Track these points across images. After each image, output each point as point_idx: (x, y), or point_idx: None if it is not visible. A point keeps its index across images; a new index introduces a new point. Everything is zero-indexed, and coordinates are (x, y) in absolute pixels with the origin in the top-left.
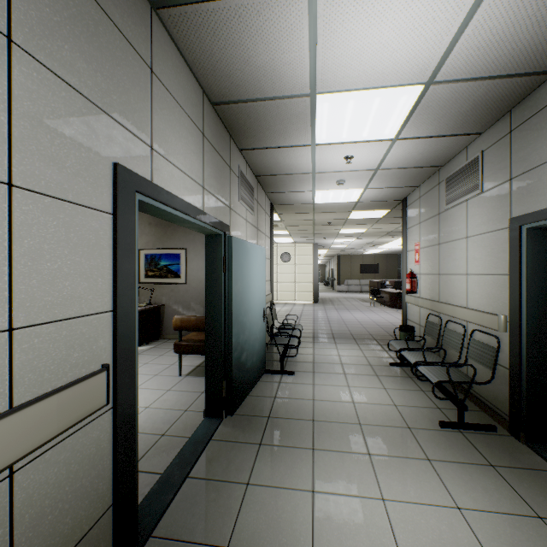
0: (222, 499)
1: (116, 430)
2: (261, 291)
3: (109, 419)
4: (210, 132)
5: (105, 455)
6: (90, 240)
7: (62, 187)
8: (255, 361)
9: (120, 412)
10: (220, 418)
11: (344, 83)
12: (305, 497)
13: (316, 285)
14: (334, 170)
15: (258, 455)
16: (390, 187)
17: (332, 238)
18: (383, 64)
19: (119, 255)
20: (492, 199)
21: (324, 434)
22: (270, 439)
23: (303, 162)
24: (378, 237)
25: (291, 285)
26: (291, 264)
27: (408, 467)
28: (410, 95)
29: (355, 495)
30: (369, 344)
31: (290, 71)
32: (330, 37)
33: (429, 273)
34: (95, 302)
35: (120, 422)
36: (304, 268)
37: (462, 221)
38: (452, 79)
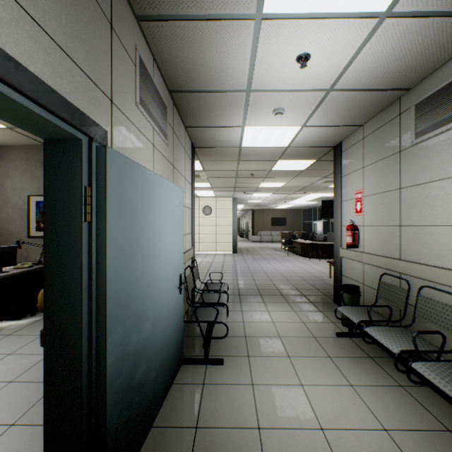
0: None
1: None
2: (175, 251)
3: None
4: None
5: None
6: None
7: None
8: (166, 360)
9: None
10: None
11: None
12: None
13: (235, 237)
14: (276, 87)
15: None
16: (330, 125)
17: (251, 192)
18: None
19: None
20: None
21: None
22: None
23: (238, 65)
24: (292, 192)
25: (212, 237)
26: (212, 217)
27: None
28: None
29: None
30: (300, 302)
31: None
32: None
33: (381, 224)
34: None
35: None
36: (224, 221)
37: None
38: None
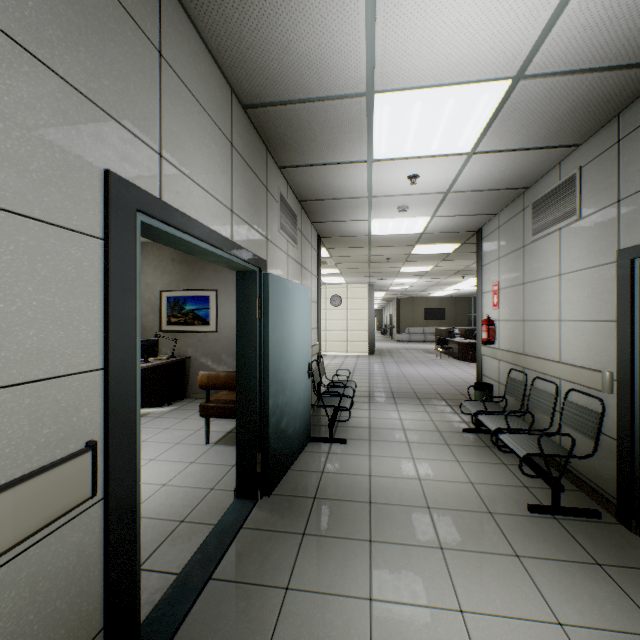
0: (254, 610)
1: (108, 529)
2: (305, 342)
3: (98, 514)
4: (241, 143)
5: (92, 563)
6: (68, 273)
7: (24, 198)
8: (299, 428)
9: (113, 504)
10: (255, 499)
11: (409, 78)
12: (361, 607)
13: (372, 334)
14: (395, 193)
15: (301, 549)
16: (462, 215)
17: (391, 277)
18: (460, 51)
19: (111, 295)
20: (594, 227)
21: (384, 521)
22: (316, 528)
23: (357, 184)
24: (445, 276)
25: (342, 334)
26: (343, 309)
27: (491, 567)
28: (493, 94)
29: (424, 605)
30: (437, 404)
31: (341, 61)
32: (393, 13)
33: (511, 319)
34: (76, 358)
35: (113, 518)
36: (358, 314)
37: (554, 255)
38: (547, 72)
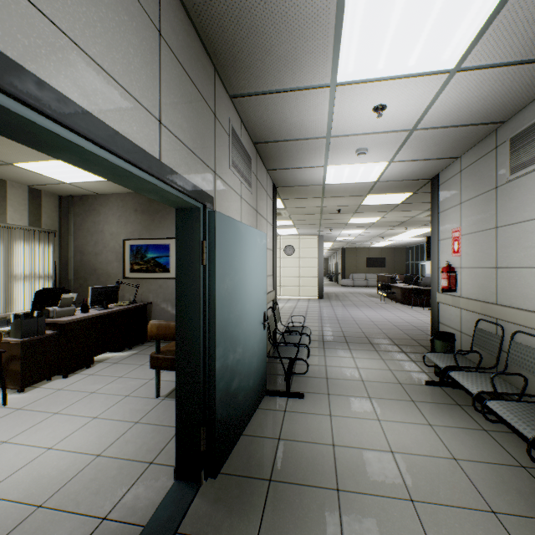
0: None
1: None
2: (260, 290)
3: None
4: (176, 40)
5: None
6: None
7: None
8: (253, 385)
9: None
10: (198, 483)
11: None
12: None
13: (321, 280)
14: (356, 132)
15: None
16: (421, 159)
17: (340, 229)
18: None
19: None
20: None
21: (358, 525)
22: None
23: (316, 119)
24: (389, 227)
25: (294, 280)
26: (295, 257)
27: None
28: None
29: None
30: (391, 351)
31: None
32: None
33: (478, 266)
34: None
35: None
36: (309, 262)
37: None
38: None
